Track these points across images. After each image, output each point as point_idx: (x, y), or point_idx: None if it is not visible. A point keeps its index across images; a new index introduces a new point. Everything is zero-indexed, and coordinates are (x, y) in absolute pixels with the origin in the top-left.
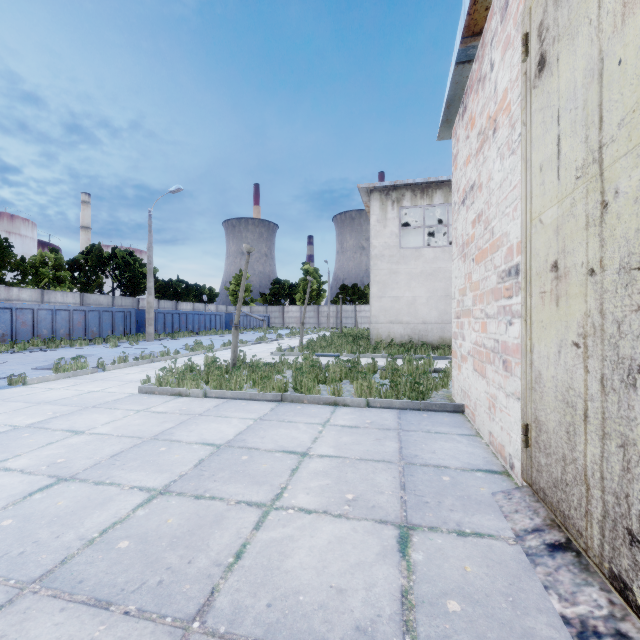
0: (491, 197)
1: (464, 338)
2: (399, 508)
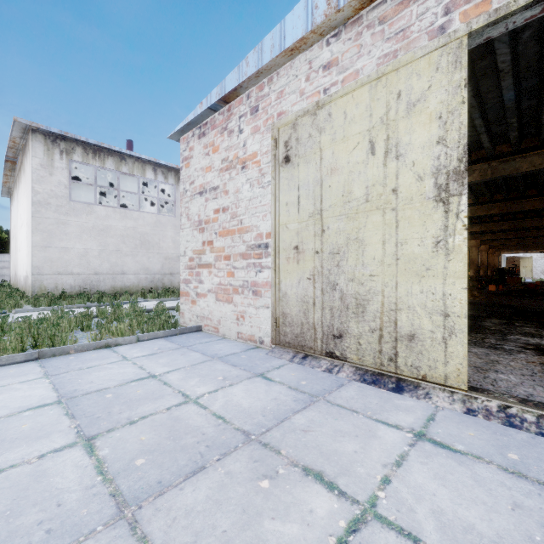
0: (240, 202)
1: (202, 282)
2: (247, 372)
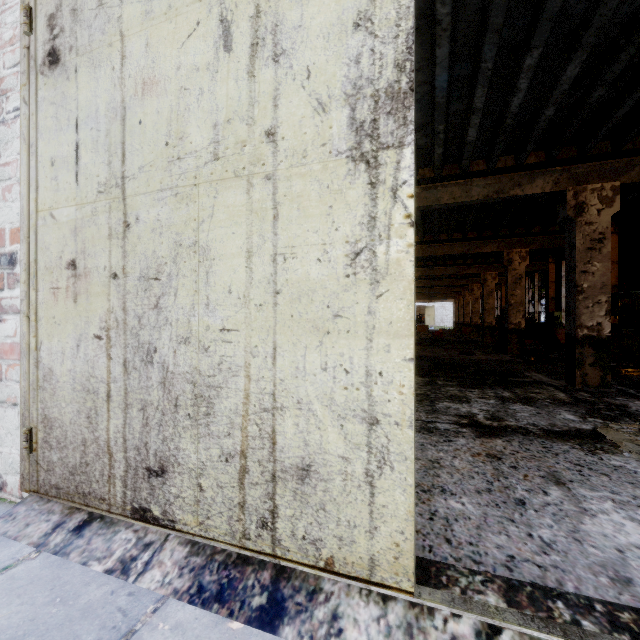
0: None
1: None
2: None
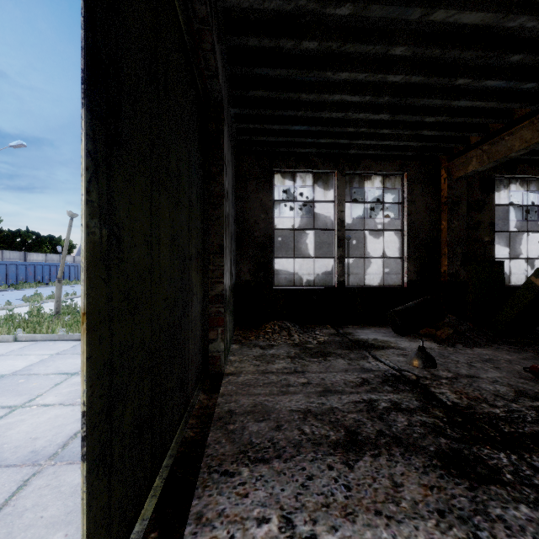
0: None
1: None
2: None
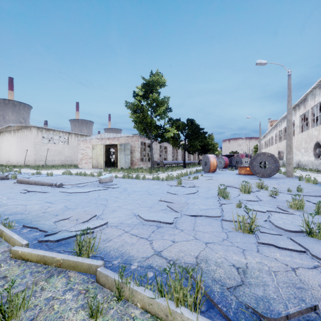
0: (88, 152)
1: (83, 162)
2: (89, 169)
